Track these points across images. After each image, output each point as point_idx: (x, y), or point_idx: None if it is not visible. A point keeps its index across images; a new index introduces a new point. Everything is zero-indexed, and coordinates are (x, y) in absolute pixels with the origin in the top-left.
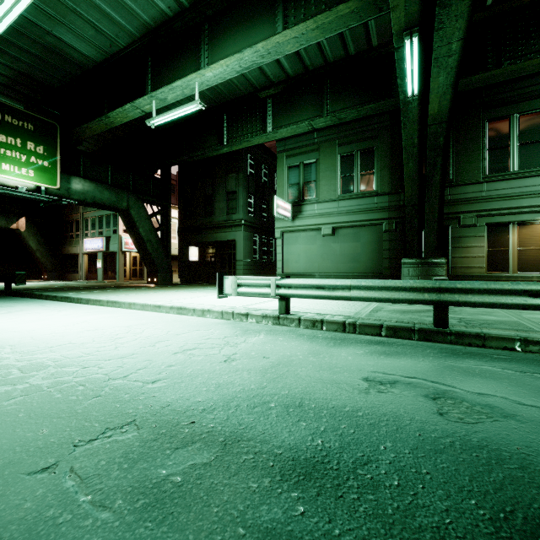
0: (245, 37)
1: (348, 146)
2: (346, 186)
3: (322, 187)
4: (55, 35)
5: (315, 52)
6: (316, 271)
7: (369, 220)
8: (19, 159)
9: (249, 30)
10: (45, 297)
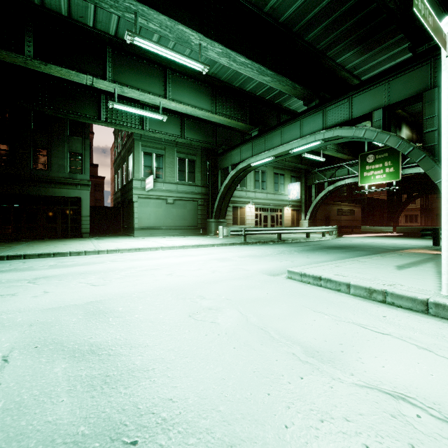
0: (196, 100)
1: (182, 154)
2: (181, 177)
3: (167, 174)
4: None
5: None
6: (162, 225)
7: (192, 198)
8: None
9: (198, 98)
10: None
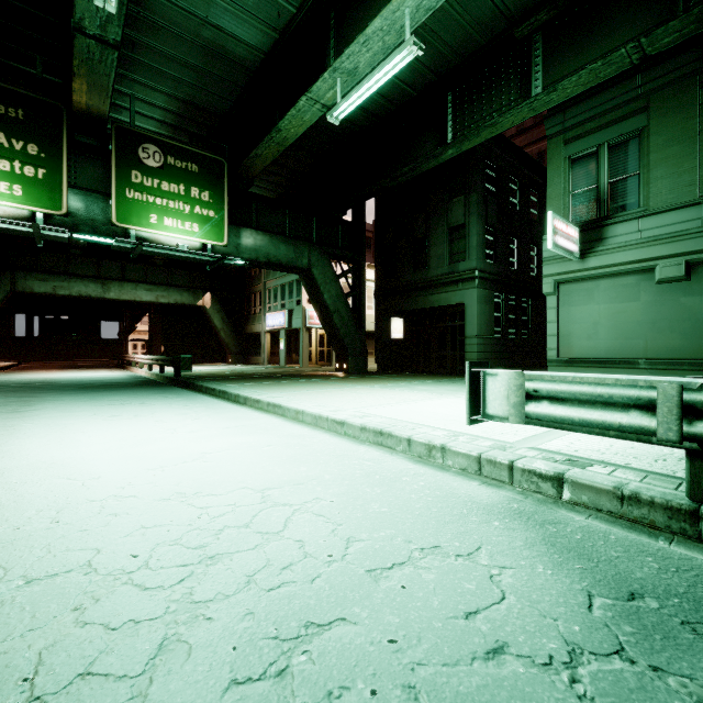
0: None
1: None
2: None
3: (657, 183)
4: (212, 24)
5: None
6: (640, 354)
7: None
8: (183, 210)
9: None
10: (205, 389)
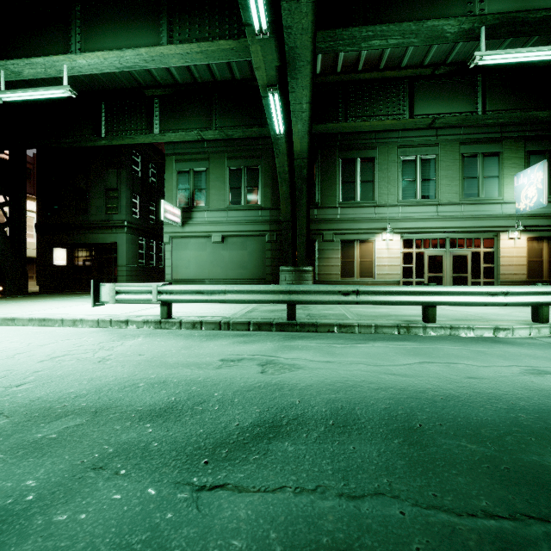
0: (127, 35)
1: (237, 161)
2: (234, 198)
3: (212, 196)
4: None
5: (204, 67)
6: (207, 277)
7: (254, 231)
8: None
9: (131, 30)
10: None
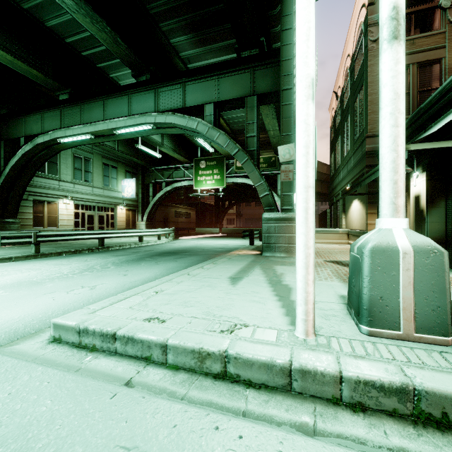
0: None
1: None
2: None
3: None
4: None
5: None
6: None
7: None
8: None
9: None
10: None
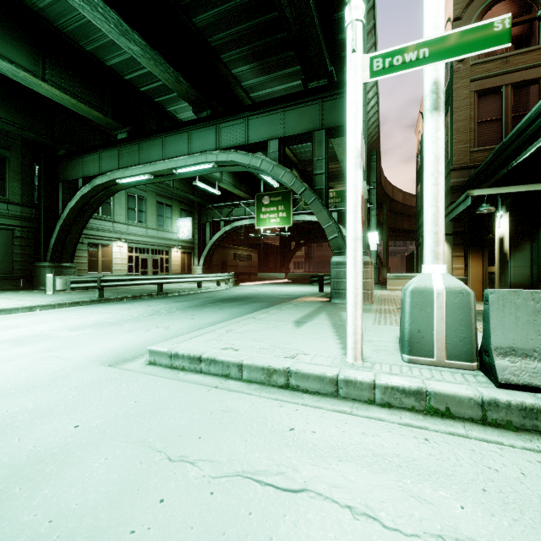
0: None
1: None
2: None
3: None
4: None
5: None
6: None
7: (0, 224)
8: None
9: None
10: None
